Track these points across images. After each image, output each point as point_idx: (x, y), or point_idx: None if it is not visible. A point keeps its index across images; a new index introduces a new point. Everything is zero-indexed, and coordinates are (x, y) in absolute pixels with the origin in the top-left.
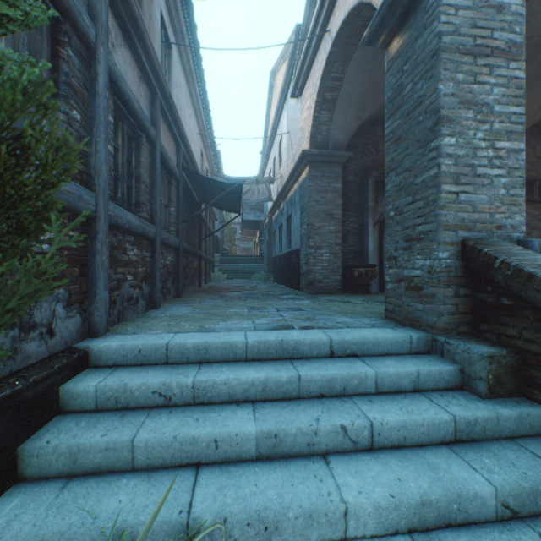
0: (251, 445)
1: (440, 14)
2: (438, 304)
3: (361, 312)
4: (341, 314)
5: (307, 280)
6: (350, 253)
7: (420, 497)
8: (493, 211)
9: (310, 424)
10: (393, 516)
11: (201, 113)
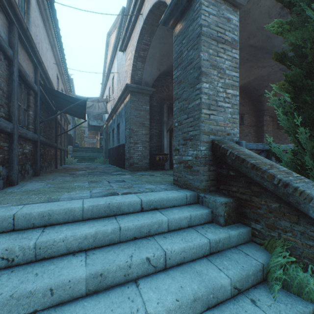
0: (82, 285)
1: (201, 14)
2: (200, 176)
3: (160, 181)
4: (149, 183)
5: (129, 162)
6: (154, 147)
7: (193, 296)
8: (225, 126)
9: (126, 261)
10: (178, 313)
11: (57, 50)
